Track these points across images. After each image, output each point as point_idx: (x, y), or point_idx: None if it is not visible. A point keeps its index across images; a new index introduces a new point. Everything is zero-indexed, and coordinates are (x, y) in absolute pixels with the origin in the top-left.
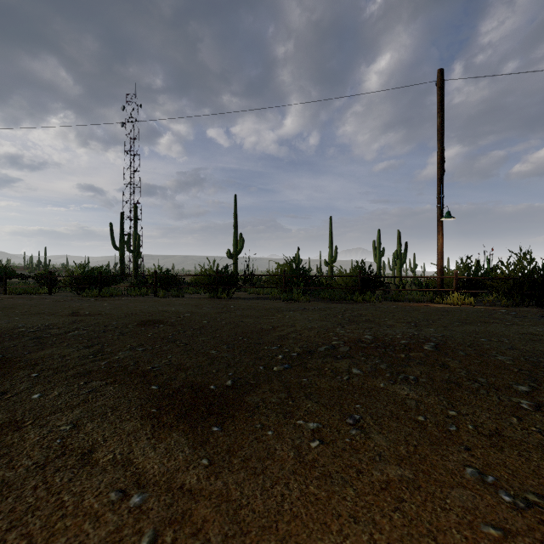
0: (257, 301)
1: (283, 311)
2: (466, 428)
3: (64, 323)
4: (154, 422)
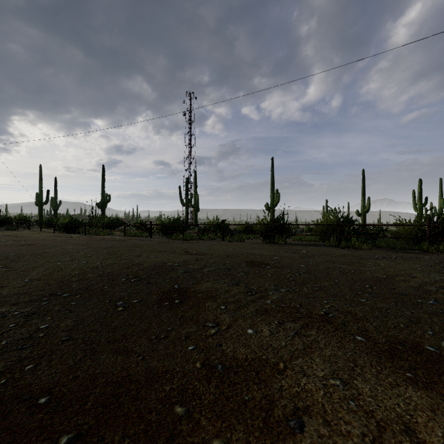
0: (312, 247)
1: (366, 259)
2: None
3: (192, 260)
4: (438, 396)
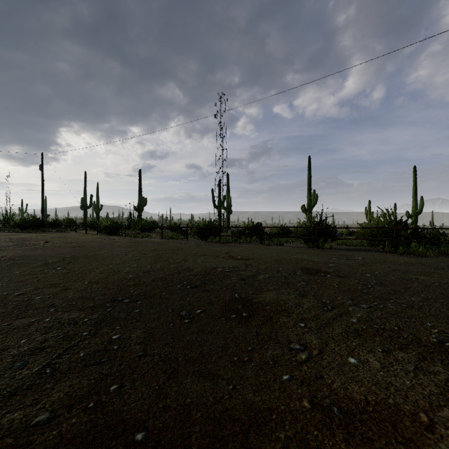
0: (364, 253)
1: (443, 268)
2: None
3: (241, 266)
4: None
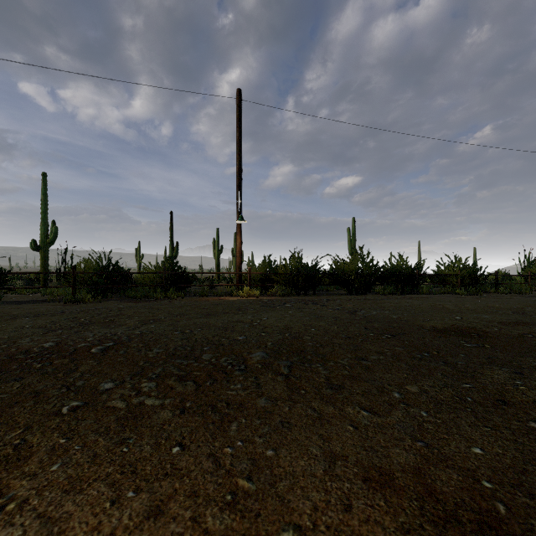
0: (28, 305)
1: (17, 318)
2: None
3: None
4: None
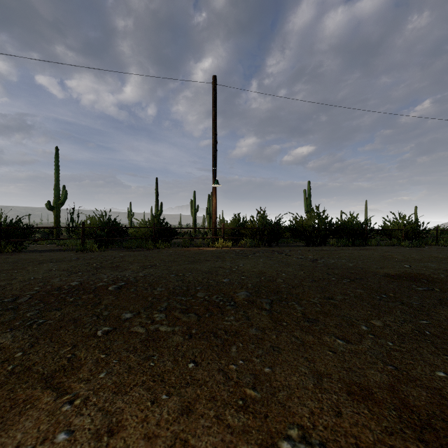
0: (48, 253)
1: (44, 263)
2: (2, 370)
3: None
4: None
